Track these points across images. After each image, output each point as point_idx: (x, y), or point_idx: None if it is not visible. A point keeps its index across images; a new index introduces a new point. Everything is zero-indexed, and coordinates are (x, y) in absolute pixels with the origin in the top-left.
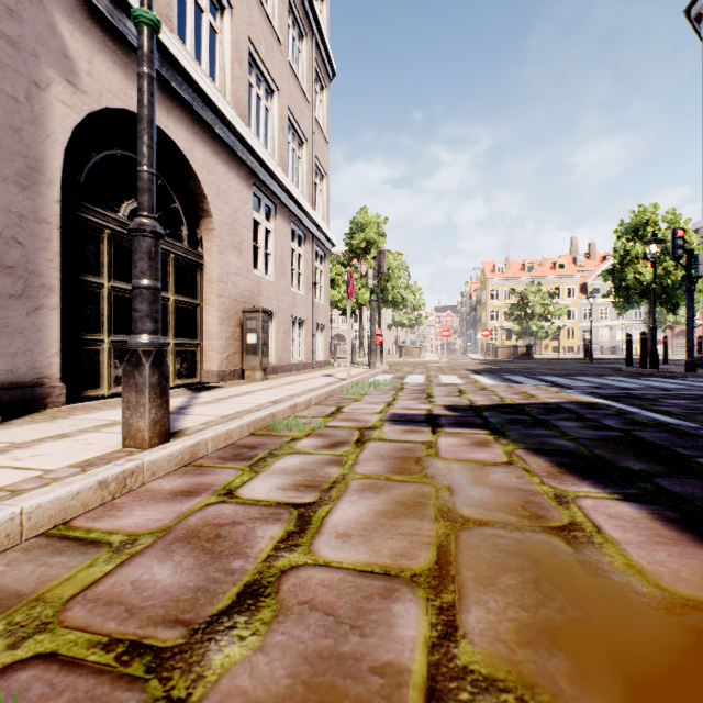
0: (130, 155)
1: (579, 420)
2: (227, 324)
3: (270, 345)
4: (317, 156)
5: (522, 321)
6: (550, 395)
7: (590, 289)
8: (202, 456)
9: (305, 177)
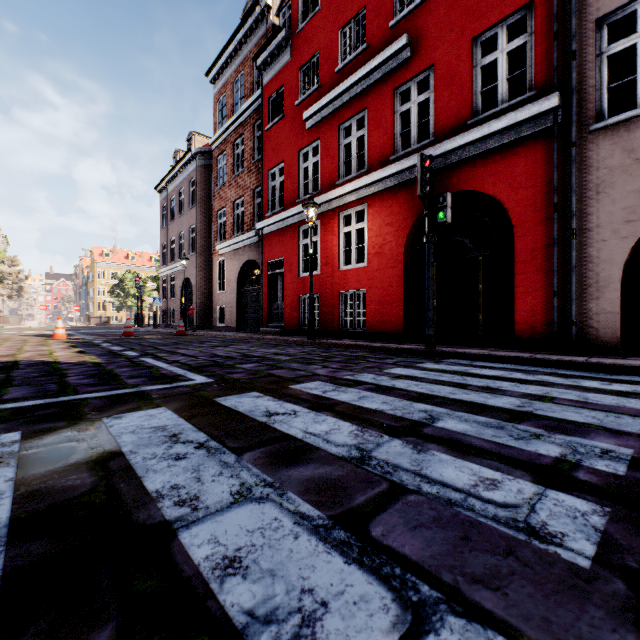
0: None
1: None
2: None
3: None
4: None
5: (121, 298)
6: None
7: None
8: None
9: None
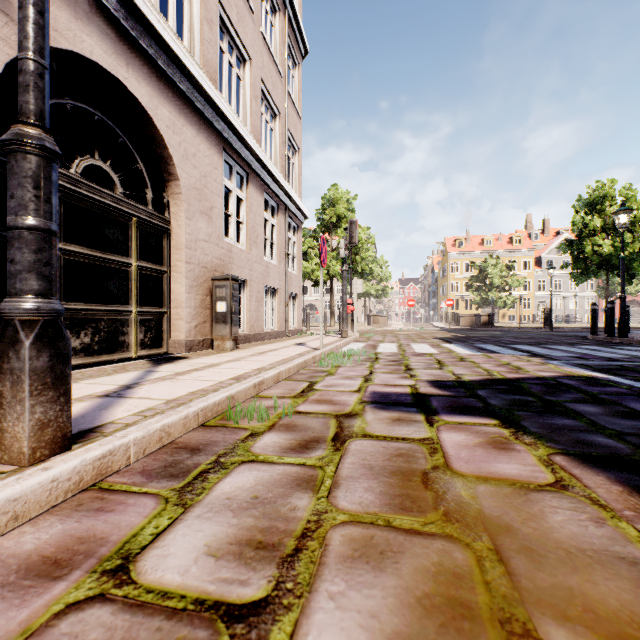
0: (83, 107)
1: (597, 402)
2: (196, 292)
3: (242, 314)
4: (290, 130)
5: (481, 291)
6: (539, 368)
7: (544, 262)
8: (119, 468)
9: (278, 149)
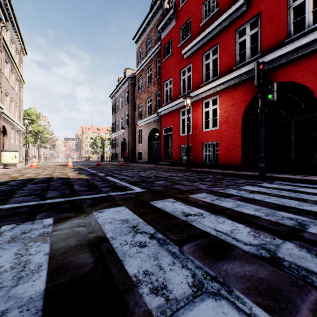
0: None
1: None
2: None
3: None
4: (21, 108)
5: (94, 148)
6: None
7: None
8: None
9: (18, 115)
